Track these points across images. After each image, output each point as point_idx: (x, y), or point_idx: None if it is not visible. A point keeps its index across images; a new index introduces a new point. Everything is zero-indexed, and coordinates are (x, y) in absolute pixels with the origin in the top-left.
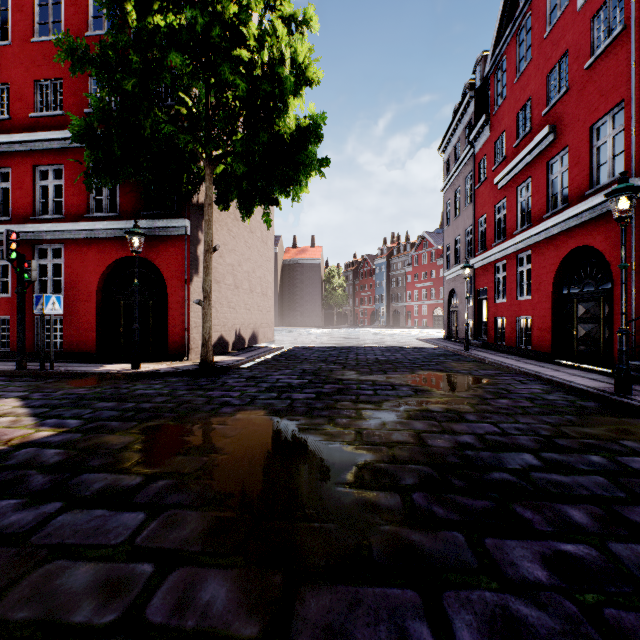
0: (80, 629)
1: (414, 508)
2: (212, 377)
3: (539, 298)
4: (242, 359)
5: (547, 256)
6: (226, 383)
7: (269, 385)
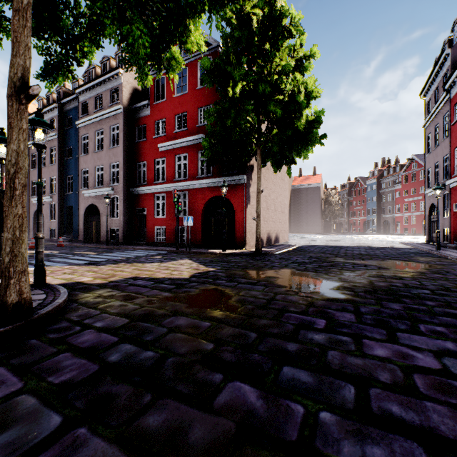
0: (262, 298)
1: (358, 295)
2: (261, 257)
3: None
4: (273, 250)
5: None
6: (270, 259)
7: (292, 261)
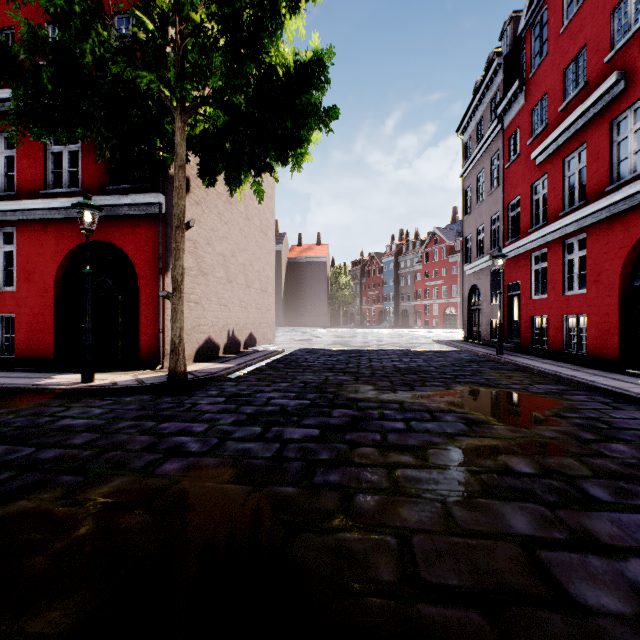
0: None
1: None
2: (182, 395)
3: (599, 292)
4: (230, 367)
5: (611, 238)
6: (196, 406)
7: (254, 410)
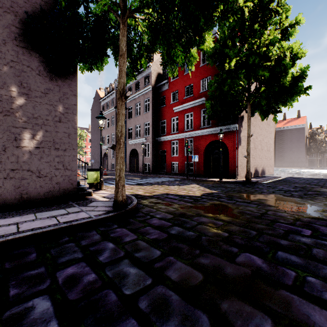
0: (256, 212)
1: None
2: (251, 185)
3: None
4: (261, 180)
5: None
6: (258, 187)
7: (278, 189)
